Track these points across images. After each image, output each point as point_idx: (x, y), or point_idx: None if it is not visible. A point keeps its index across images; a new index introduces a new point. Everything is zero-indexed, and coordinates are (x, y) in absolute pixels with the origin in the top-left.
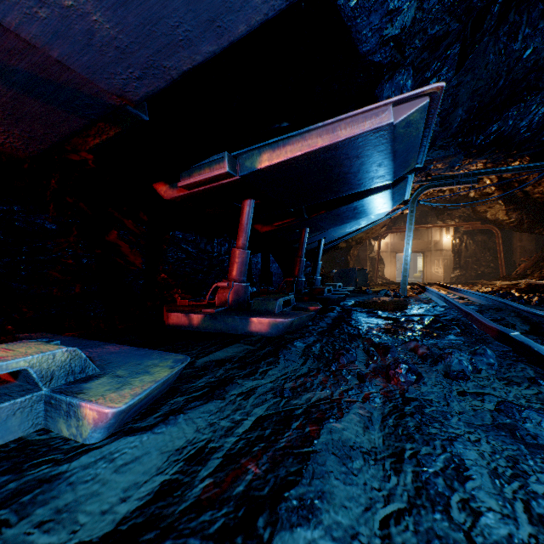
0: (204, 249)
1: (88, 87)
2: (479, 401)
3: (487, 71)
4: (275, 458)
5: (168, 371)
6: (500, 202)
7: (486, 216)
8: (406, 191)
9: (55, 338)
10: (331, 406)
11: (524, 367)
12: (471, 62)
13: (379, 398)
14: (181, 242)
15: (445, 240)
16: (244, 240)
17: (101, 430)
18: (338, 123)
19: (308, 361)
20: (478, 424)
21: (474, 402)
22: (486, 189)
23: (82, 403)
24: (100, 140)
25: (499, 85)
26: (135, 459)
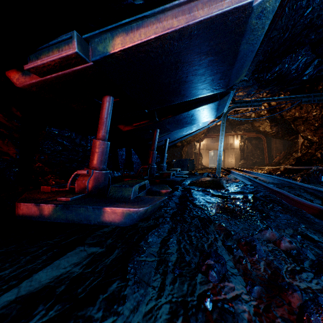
0: (79, 143)
1: None
2: None
3: (281, 23)
4: None
5: None
6: (267, 121)
7: (259, 129)
8: (226, 105)
9: None
10: None
11: None
12: None
13: None
14: (57, 137)
15: (236, 142)
16: (104, 132)
17: None
18: (195, 3)
19: (168, 279)
20: None
21: None
22: (262, 113)
23: None
24: None
25: (285, 36)
26: None
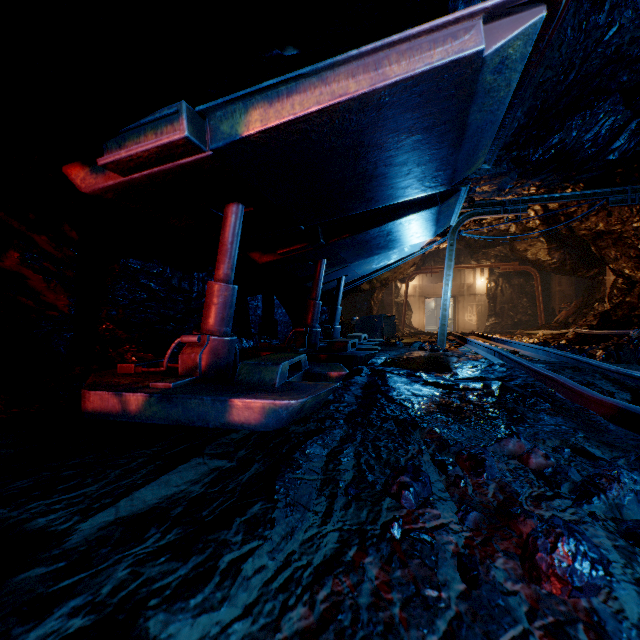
0: (178, 287)
1: None
2: None
3: (559, 56)
4: None
5: None
6: (542, 240)
7: (526, 255)
8: (454, 213)
9: None
10: None
11: None
12: None
13: None
14: (139, 275)
15: (480, 283)
16: (227, 268)
17: None
18: (386, 53)
19: (337, 504)
20: None
21: None
22: (530, 224)
23: None
24: None
25: (569, 79)
26: None
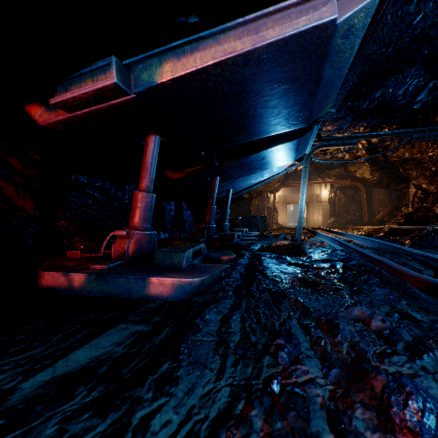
0: (114, 195)
1: None
2: None
3: (382, 35)
4: None
5: None
6: (366, 164)
7: (356, 175)
8: (308, 144)
9: None
10: None
11: None
12: None
13: None
14: (86, 187)
15: (324, 193)
16: (148, 181)
17: None
18: (264, 21)
19: (228, 361)
20: None
21: None
22: (358, 153)
23: None
24: None
25: (388, 51)
26: None
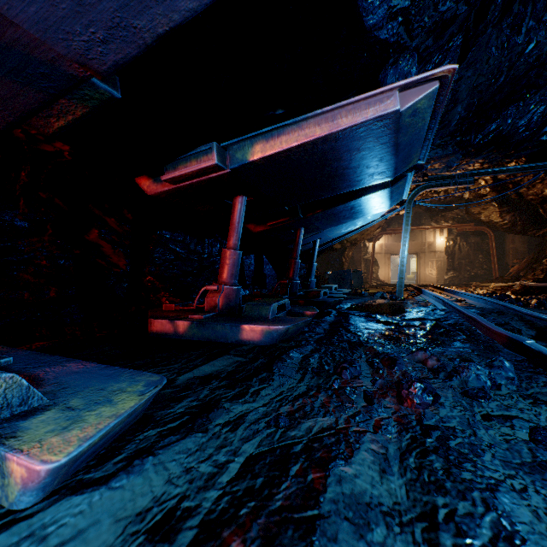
0: (194, 250)
1: (41, 50)
2: (509, 428)
3: (488, 66)
4: (269, 529)
5: (136, 399)
6: (494, 204)
7: (480, 217)
8: (405, 190)
9: (11, 353)
10: (336, 440)
11: (545, 381)
12: (473, 55)
13: (392, 425)
14: (169, 242)
15: (439, 241)
16: (235, 239)
17: (33, 492)
18: (339, 110)
19: (307, 376)
20: (518, 463)
21: (504, 429)
22: (481, 191)
23: (8, 454)
24: (65, 122)
25: (499, 81)
26: (77, 534)
